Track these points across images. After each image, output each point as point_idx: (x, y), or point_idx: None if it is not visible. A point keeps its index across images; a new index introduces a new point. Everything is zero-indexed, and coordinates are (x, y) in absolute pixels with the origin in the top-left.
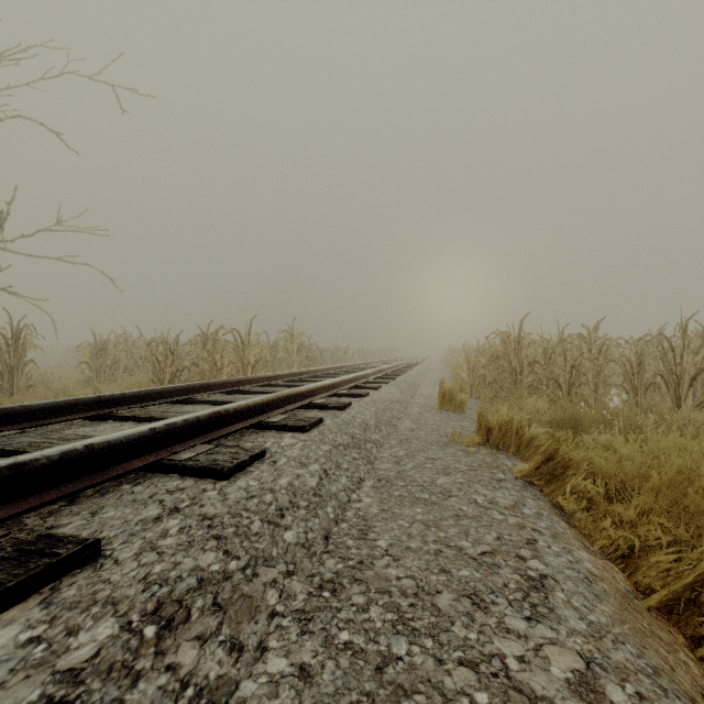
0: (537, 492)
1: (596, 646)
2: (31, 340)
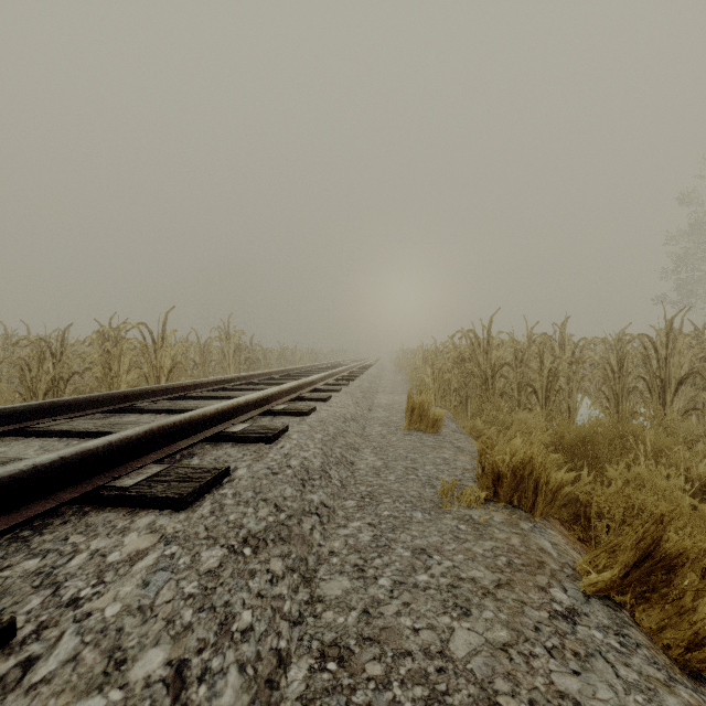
0: (640, 636)
1: None
2: None
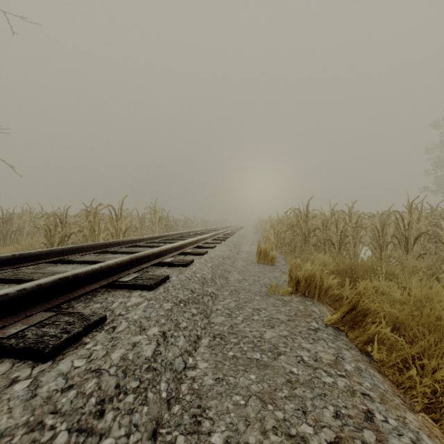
0: (345, 339)
1: None
2: None
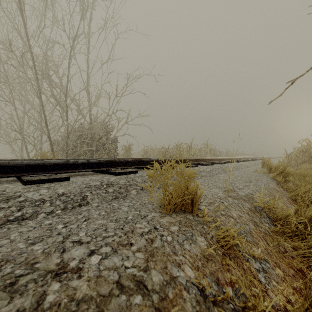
0: (275, 180)
1: (254, 185)
2: (132, 148)
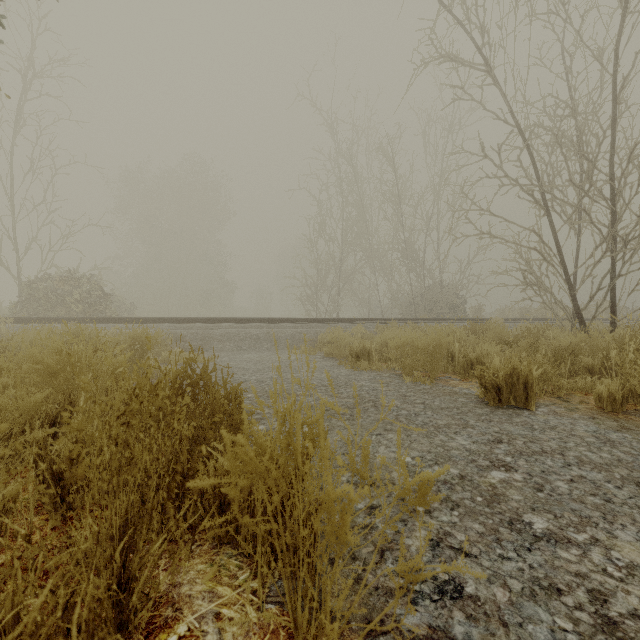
0: None
1: None
2: (483, 309)
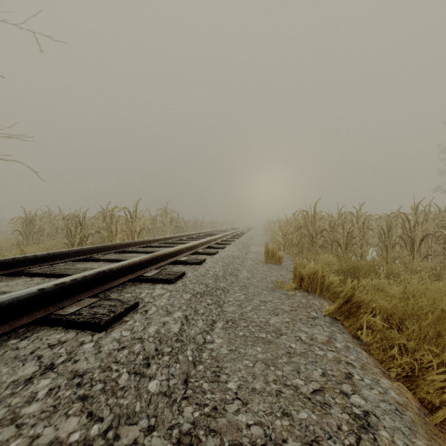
0: (340, 326)
1: None
2: None
